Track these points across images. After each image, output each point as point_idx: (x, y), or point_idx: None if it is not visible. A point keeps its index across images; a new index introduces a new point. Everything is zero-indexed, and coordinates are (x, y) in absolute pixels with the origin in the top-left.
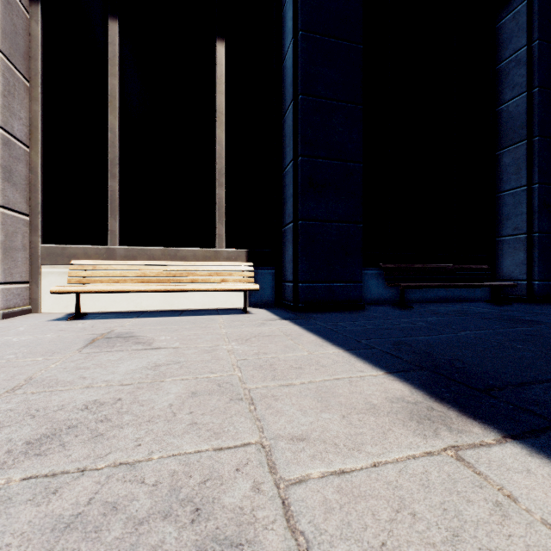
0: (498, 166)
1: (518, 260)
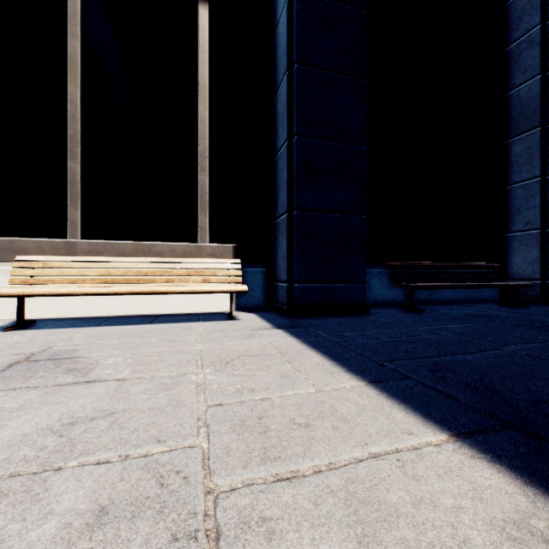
0: (508, 156)
1: (531, 258)
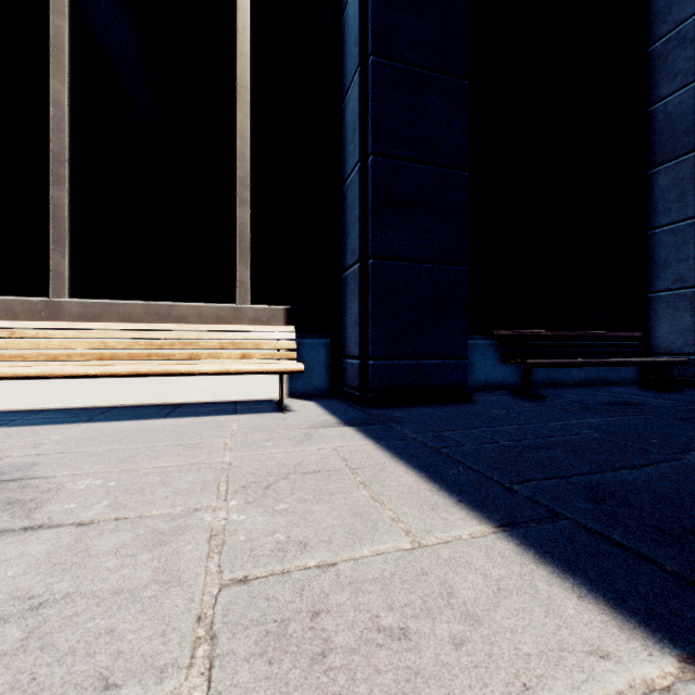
0: (651, 191)
1: (682, 325)
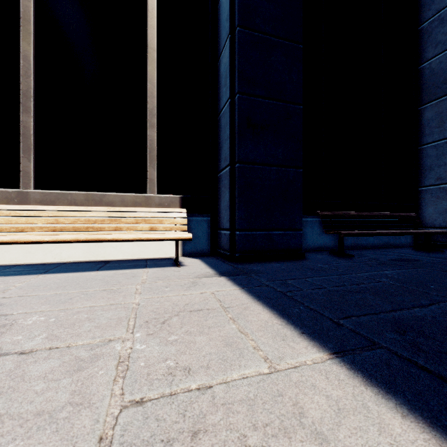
0: (421, 120)
1: (441, 208)
